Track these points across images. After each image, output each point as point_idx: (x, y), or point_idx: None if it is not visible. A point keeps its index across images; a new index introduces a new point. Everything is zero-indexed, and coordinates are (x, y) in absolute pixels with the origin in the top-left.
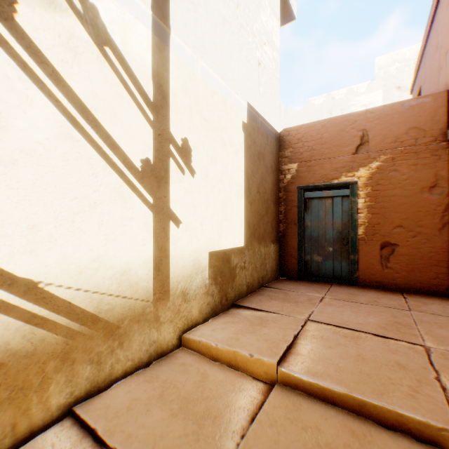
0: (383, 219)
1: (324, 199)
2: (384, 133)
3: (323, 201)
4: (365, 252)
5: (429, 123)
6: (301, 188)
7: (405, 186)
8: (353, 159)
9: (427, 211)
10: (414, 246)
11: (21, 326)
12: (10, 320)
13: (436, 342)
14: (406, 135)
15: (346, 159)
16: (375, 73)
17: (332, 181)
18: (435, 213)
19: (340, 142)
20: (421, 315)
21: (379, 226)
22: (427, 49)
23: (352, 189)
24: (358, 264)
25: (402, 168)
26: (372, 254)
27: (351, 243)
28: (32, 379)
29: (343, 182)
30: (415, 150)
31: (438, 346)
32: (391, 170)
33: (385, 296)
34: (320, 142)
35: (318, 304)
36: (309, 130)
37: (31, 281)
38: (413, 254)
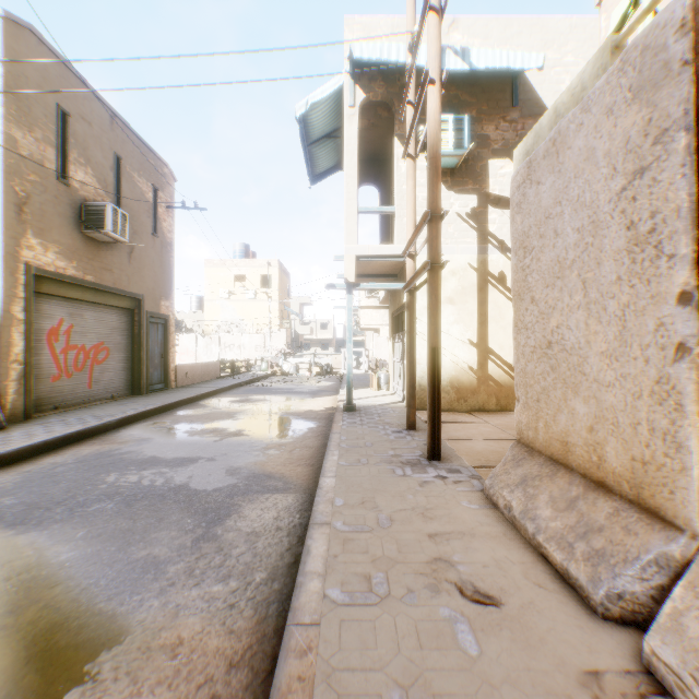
0: None
1: None
2: None
3: None
4: None
5: None
6: None
7: None
8: None
9: None
10: None
11: (507, 377)
12: (505, 374)
13: None
14: None
15: None
16: None
17: None
18: None
19: None
20: None
21: None
22: None
23: None
24: None
25: None
26: None
27: None
28: (510, 395)
29: None
30: None
31: None
32: None
33: None
34: None
35: None
36: None
37: (510, 364)
38: None
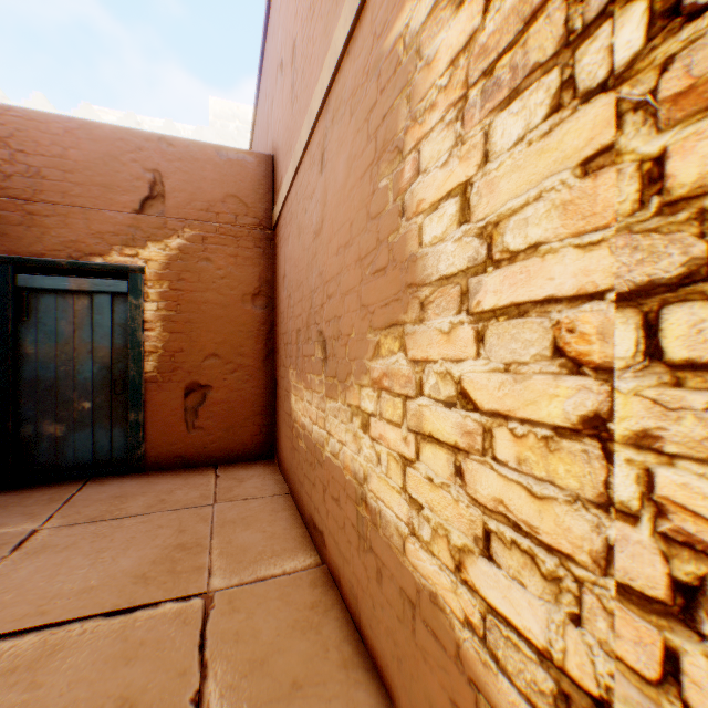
0: (190, 343)
1: (73, 296)
2: (192, 191)
3: (71, 300)
4: (160, 405)
5: (253, 197)
6: (8, 261)
7: (223, 289)
8: (138, 223)
9: (252, 331)
10: (236, 387)
11: None
12: None
13: (233, 567)
14: (224, 204)
15: (124, 219)
16: (211, 120)
17: (93, 258)
18: (261, 335)
19: (110, 181)
20: (230, 507)
21: (183, 354)
22: (261, 99)
23: (135, 282)
24: (147, 430)
25: (219, 257)
26: (172, 406)
27: (132, 390)
28: None
29: (116, 265)
30: (237, 233)
31: (233, 577)
32: (202, 258)
33: (187, 482)
34: (64, 165)
35: (2, 564)
36: (31, 126)
37: None
38: (234, 400)
